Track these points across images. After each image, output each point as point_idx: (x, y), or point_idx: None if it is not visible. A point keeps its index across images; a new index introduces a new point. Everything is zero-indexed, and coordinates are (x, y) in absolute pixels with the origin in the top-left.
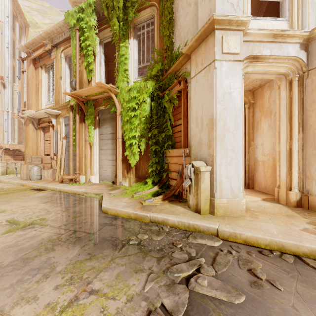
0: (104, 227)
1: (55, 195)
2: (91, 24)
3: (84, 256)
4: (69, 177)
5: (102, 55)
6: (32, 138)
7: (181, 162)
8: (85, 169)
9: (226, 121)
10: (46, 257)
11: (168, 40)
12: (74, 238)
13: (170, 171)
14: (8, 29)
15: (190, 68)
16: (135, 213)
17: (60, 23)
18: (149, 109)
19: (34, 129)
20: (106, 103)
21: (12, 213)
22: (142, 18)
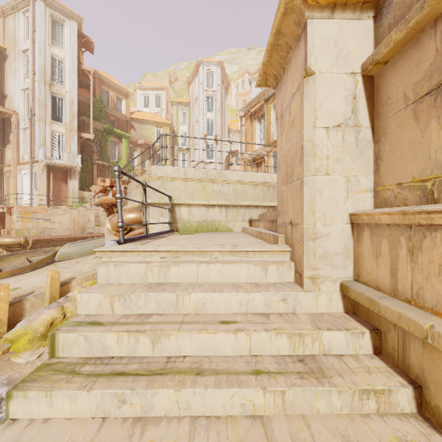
0: None
1: None
2: None
3: None
4: None
5: None
6: None
7: None
8: None
9: None
10: None
11: None
12: None
13: None
14: (219, 95)
15: None
16: None
17: None
18: None
19: (250, 166)
20: None
21: None
22: None
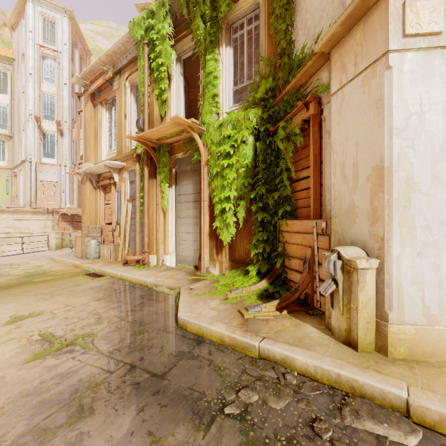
0: (180, 363)
1: (114, 285)
2: (164, 33)
3: (141, 439)
4: (135, 258)
5: (180, 77)
6: (90, 201)
7: (310, 243)
8: (156, 245)
9: (413, 170)
10: (75, 432)
11: (283, 38)
12: (128, 385)
13: (287, 255)
14: (66, 61)
15: (330, 76)
16: (231, 337)
17: (123, 39)
18: (251, 154)
19: (92, 189)
20: (186, 148)
21: (50, 318)
22: (241, 11)
